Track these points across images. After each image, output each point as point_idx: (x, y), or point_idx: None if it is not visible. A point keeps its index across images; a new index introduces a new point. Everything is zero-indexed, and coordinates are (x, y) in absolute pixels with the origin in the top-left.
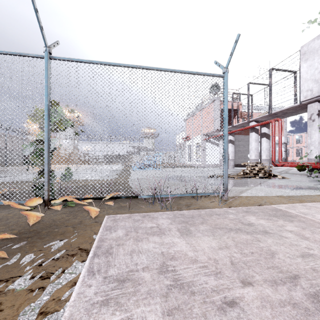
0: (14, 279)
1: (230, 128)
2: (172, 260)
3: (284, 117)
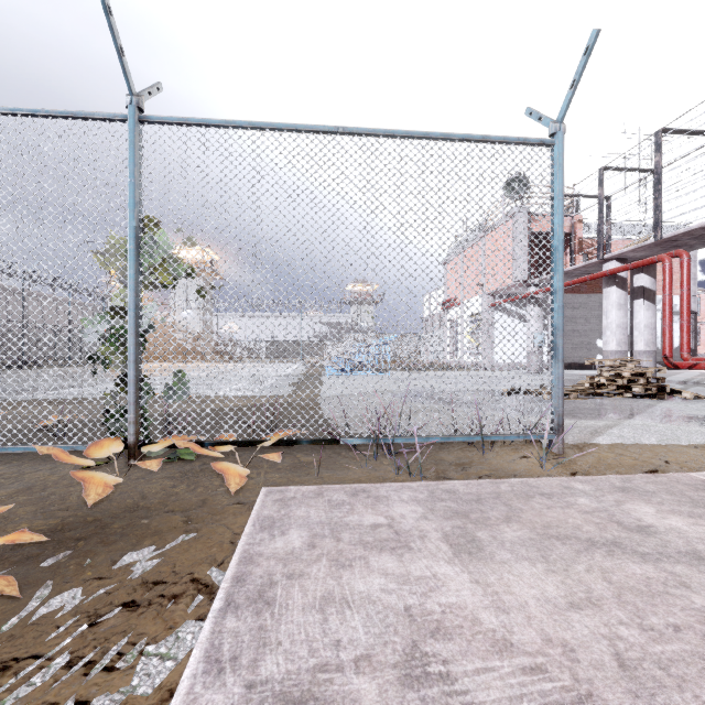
0: (22, 664)
1: None
2: (438, 639)
3: (694, 248)
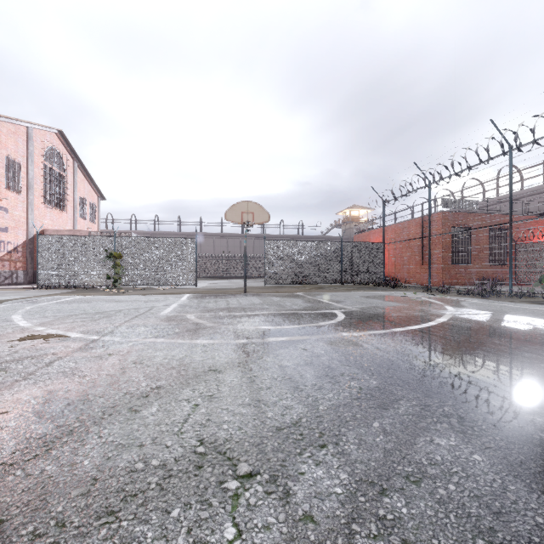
0: None
1: None
2: None
3: None
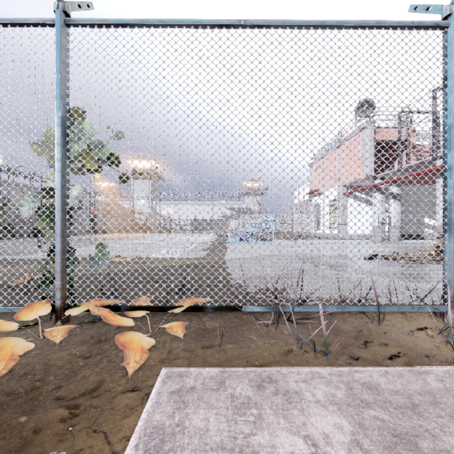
0: None
1: (395, 172)
2: None
3: None
